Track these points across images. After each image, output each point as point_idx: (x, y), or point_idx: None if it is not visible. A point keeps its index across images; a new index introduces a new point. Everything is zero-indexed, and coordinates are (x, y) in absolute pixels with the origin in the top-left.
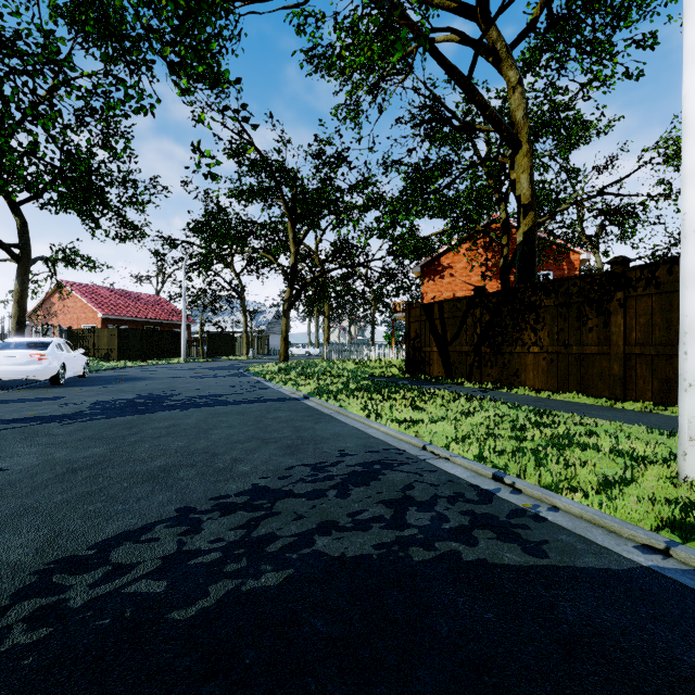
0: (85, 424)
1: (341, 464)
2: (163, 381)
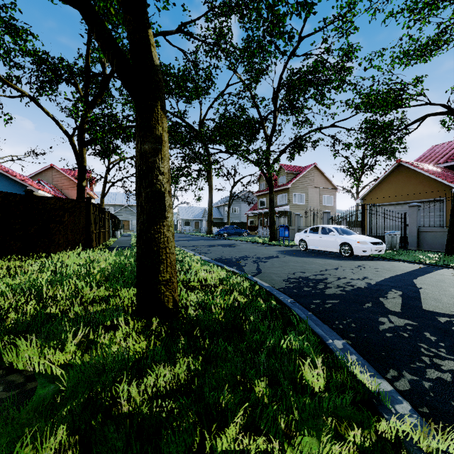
0: (222, 243)
1: (180, 242)
2: (259, 252)
